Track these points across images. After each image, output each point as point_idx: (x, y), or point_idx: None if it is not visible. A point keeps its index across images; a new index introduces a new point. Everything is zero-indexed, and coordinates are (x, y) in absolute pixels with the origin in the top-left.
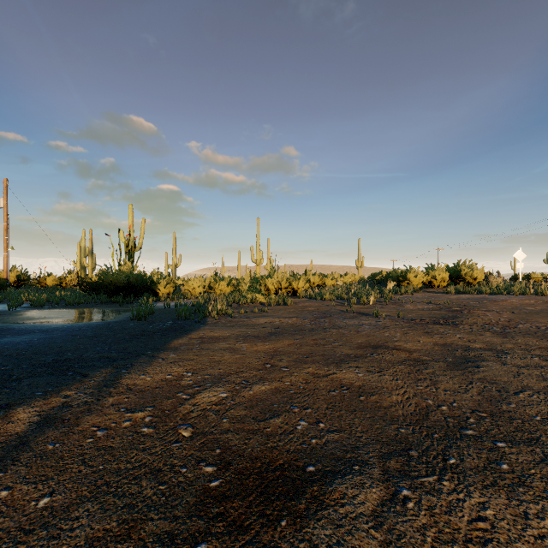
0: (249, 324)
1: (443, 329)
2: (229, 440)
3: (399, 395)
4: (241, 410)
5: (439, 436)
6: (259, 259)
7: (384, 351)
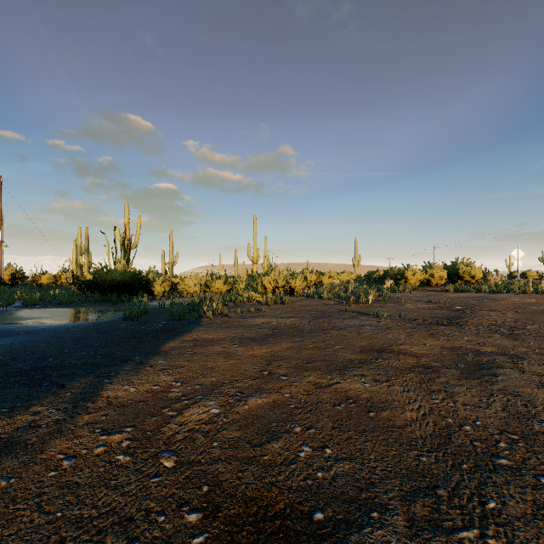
0: (245, 325)
1: (449, 330)
2: (219, 473)
3: (413, 410)
4: (234, 431)
5: (469, 467)
6: (256, 257)
7: (390, 356)
